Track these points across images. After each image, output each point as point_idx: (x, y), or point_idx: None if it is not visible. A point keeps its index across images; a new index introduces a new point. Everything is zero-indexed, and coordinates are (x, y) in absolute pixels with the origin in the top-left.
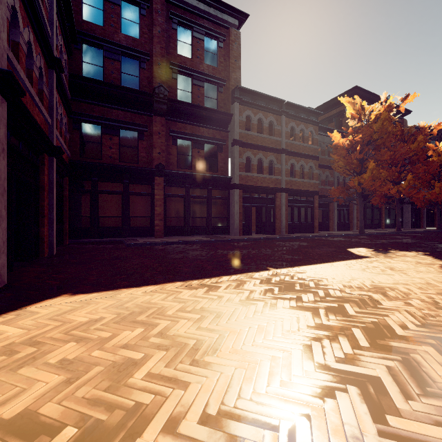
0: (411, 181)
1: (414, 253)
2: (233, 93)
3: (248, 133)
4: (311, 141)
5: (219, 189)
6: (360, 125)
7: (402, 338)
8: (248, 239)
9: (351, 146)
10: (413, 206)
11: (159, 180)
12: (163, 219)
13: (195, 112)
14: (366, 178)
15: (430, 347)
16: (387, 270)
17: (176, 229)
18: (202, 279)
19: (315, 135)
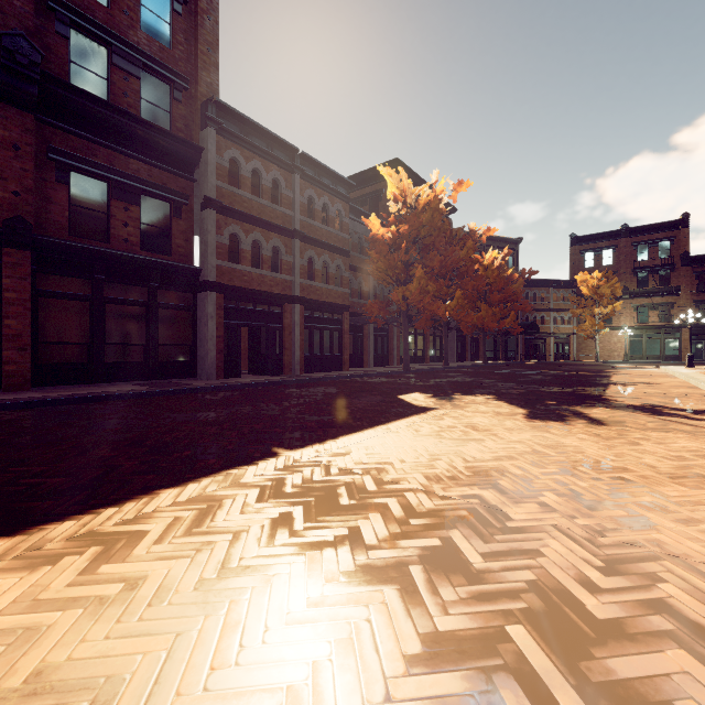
0: (460, 299)
1: (483, 398)
2: (204, 109)
3: (235, 191)
4: (339, 225)
5: (176, 290)
6: (405, 212)
7: (612, 629)
8: (235, 385)
9: (394, 241)
10: (459, 333)
11: (15, 256)
12: (28, 348)
13: (118, 124)
14: (413, 290)
15: (680, 651)
16: (470, 431)
17: (67, 370)
18: (94, 511)
19: (344, 216)
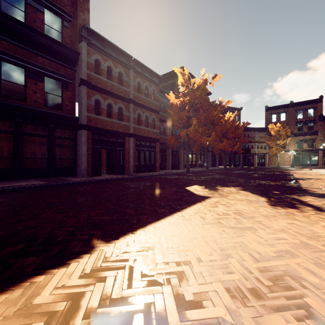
0: (214, 136)
1: (235, 189)
2: (80, 32)
3: (98, 77)
4: (154, 98)
5: (65, 129)
6: (187, 90)
7: None
8: (95, 181)
9: (181, 105)
10: (212, 153)
11: None
12: None
13: (30, 36)
14: (191, 131)
15: None
16: (240, 218)
17: None
18: None
19: (156, 93)
